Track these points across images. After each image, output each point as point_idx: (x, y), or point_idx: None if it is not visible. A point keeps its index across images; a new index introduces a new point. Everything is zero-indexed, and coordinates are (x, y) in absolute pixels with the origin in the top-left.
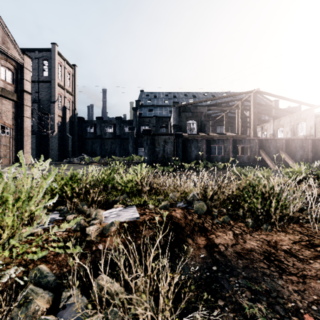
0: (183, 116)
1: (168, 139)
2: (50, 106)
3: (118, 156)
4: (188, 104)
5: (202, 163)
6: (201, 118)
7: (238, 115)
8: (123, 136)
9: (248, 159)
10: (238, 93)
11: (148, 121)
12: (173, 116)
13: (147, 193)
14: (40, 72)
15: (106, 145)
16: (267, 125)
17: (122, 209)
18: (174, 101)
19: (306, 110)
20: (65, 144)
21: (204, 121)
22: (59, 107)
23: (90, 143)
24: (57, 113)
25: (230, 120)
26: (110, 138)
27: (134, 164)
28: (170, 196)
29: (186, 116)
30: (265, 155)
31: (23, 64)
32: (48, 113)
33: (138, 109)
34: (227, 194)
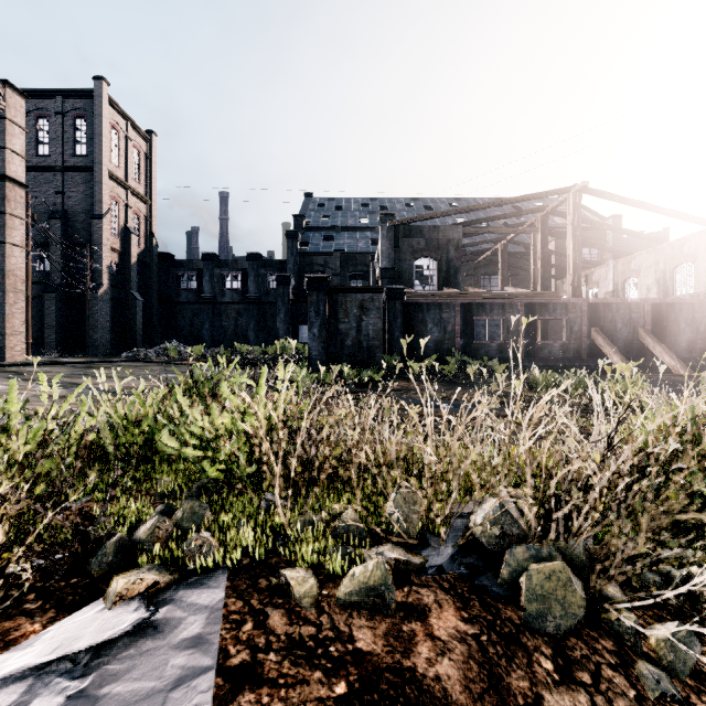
0: (405, 247)
1: (370, 302)
2: (91, 226)
3: (254, 345)
4: (417, 220)
5: (453, 361)
6: (449, 252)
7: (536, 247)
8: (265, 298)
9: (562, 350)
10: (536, 194)
11: (323, 264)
12: (382, 248)
13: (297, 484)
14: (67, 146)
15: (226, 319)
16: (600, 271)
17: (146, 604)
18: (383, 212)
19: (696, 235)
20: (127, 317)
21: (455, 260)
22: (113, 230)
23: (189, 313)
24: (107, 243)
25: (512, 261)
26: (234, 303)
27: (288, 362)
28: (390, 504)
29: (412, 249)
30: (604, 341)
31: (4, 110)
32: (86, 243)
33: (300, 236)
34: (671, 513)
